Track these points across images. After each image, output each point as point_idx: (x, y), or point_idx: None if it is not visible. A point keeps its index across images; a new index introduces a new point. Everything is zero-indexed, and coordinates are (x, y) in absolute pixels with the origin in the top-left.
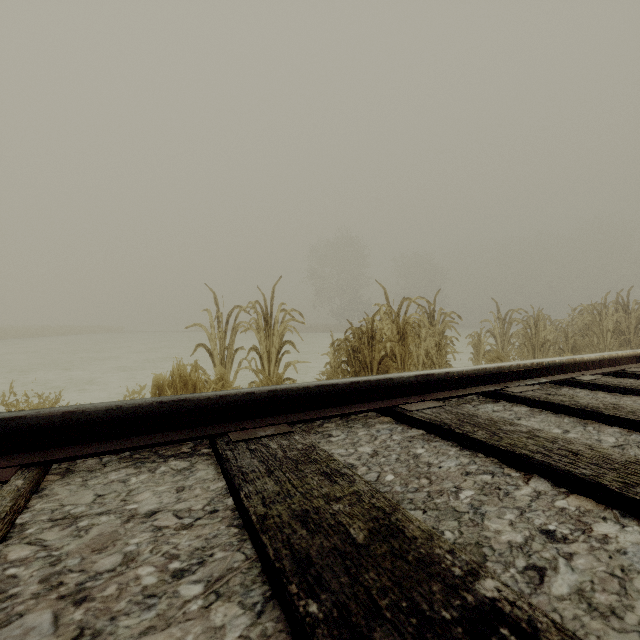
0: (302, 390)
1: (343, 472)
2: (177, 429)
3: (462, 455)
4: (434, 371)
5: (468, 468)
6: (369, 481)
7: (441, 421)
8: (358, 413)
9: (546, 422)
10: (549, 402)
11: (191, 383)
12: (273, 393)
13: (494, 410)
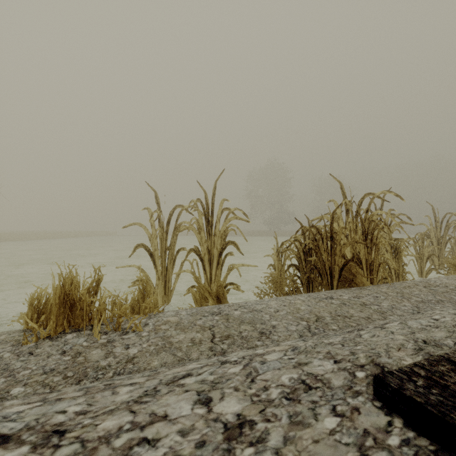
0: None
1: None
2: None
3: None
4: None
5: None
6: None
7: None
8: None
9: None
10: None
11: (81, 304)
12: None
13: None
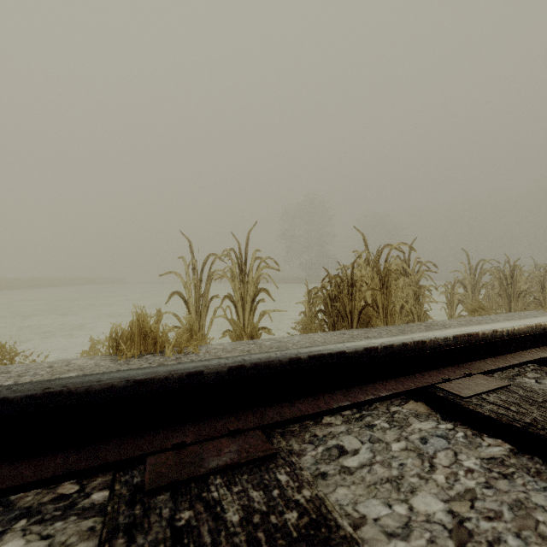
0: (288, 365)
1: None
2: (45, 450)
3: None
4: (476, 329)
5: None
6: None
7: (544, 428)
8: (378, 400)
9: None
10: None
11: (152, 335)
12: (237, 372)
13: None
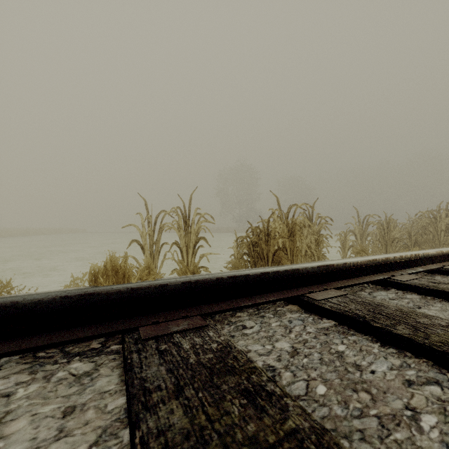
0: (215, 281)
1: (269, 390)
2: (85, 324)
3: (388, 354)
4: (333, 262)
5: (405, 374)
6: (298, 396)
7: (352, 312)
8: (269, 303)
9: (447, 311)
10: (441, 290)
11: (121, 271)
12: (187, 285)
13: (389, 298)
